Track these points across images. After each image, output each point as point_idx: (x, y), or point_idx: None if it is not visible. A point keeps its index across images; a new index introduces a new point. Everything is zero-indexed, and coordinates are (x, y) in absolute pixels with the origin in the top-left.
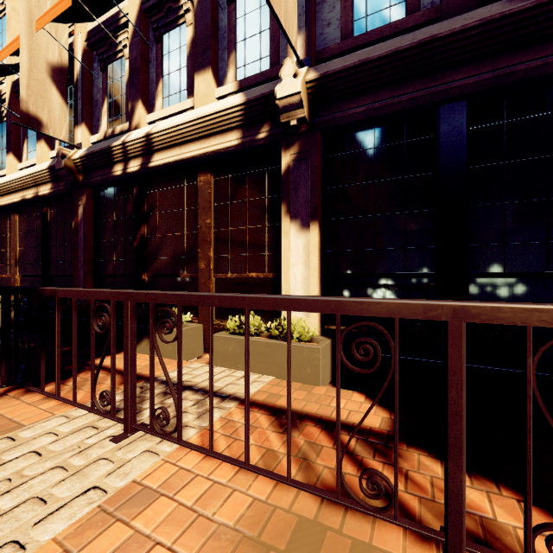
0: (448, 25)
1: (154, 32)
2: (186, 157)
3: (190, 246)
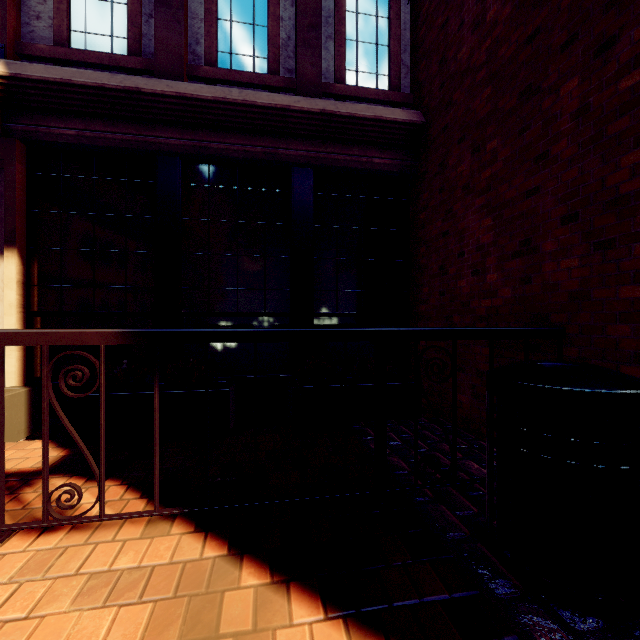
0: (153, 84)
1: None
2: None
3: None
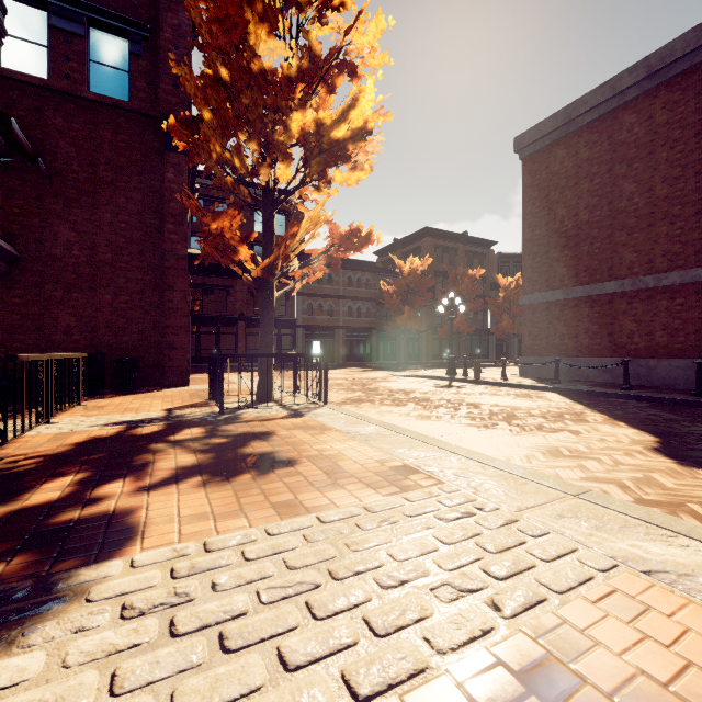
0: None
1: None
2: None
3: None
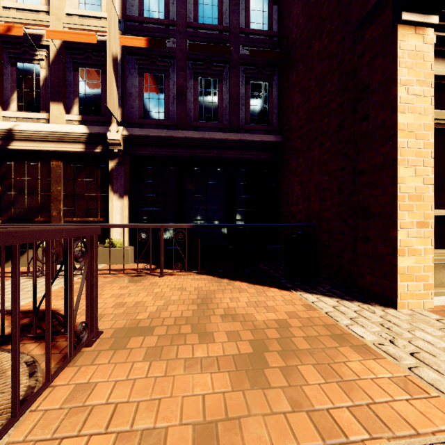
0: (177, 133)
1: (9, 58)
2: (43, 149)
3: (43, 202)
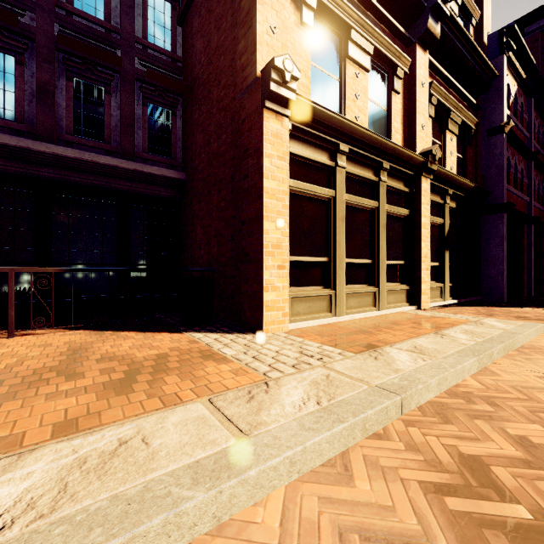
0: (38, 145)
1: None
2: None
3: None
